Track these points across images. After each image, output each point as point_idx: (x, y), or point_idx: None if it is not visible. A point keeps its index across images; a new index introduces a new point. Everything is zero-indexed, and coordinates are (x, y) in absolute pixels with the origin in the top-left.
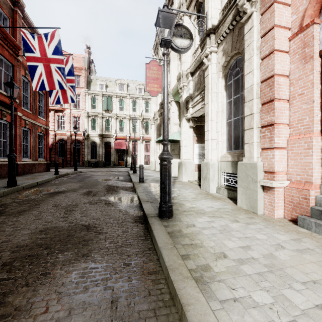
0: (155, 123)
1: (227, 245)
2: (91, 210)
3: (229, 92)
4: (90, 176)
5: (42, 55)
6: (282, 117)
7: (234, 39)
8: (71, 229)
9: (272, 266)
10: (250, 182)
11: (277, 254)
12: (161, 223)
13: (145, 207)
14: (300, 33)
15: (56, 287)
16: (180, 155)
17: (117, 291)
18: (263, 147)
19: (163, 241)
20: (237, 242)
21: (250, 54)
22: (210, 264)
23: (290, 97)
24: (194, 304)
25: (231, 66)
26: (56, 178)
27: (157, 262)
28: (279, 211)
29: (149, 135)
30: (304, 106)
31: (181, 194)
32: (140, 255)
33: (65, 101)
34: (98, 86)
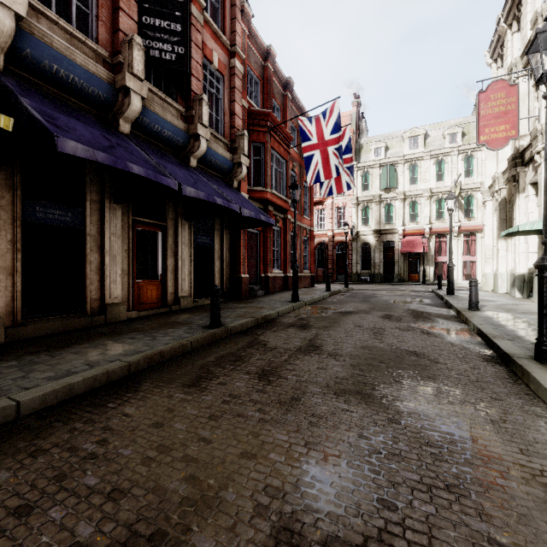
0: (496, 198)
1: None
2: (406, 337)
3: None
4: (373, 295)
5: (319, 140)
6: None
7: None
8: (395, 352)
9: None
10: None
11: None
12: (544, 367)
13: (500, 343)
14: None
15: (416, 393)
16: None
17: (493, 415)
18: None
19: None
20: None
21: None
22: None
23: None
24: None
25: None
26: (330, 295)
27: (546, 410)
28: None
29: (474, 222)
30: None
31: None
32: (512, 396)
33: (340, 191)
34: (372, 152)
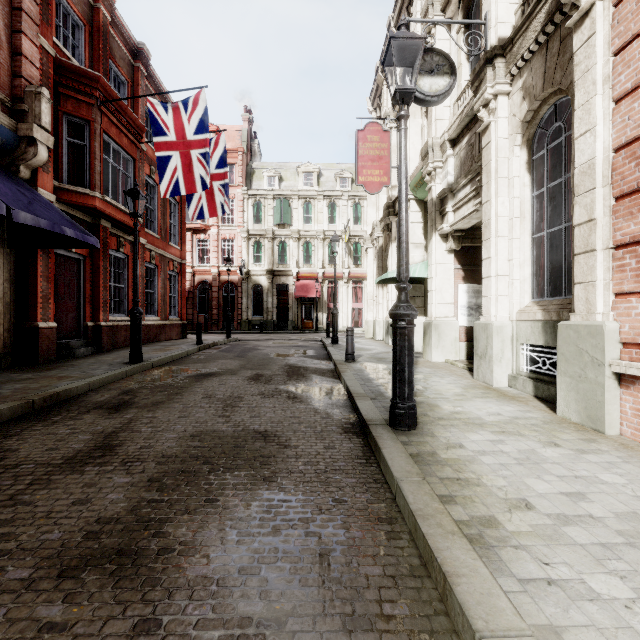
0: (375, 245)
1: (534, 487)
2: (265, 407)
3: (538, 175)
4: (255, 348)
5: (178, 138)
6: None
7: (550, 64)
8: (238, 437)
9: (637, 535)
10: (587, 365)
11: None
12: (396, 436)
13: (361, 406)
14: None
15: (230, 521)
16: (427, 309)
17: (327, 540)
18: (619, 291)
19: (402, 469)
20: (555, 484)
21: (587, 93)
22: (497, 517)
23: None
24: (469, 576)
25: (542, 120)
26: (199, 350)
27: (392, 504)
28: None
29: (362, 269)
30: None
31: (431, 386)
32: (359, 489)
33: (214, 215)
34: (265, 180)
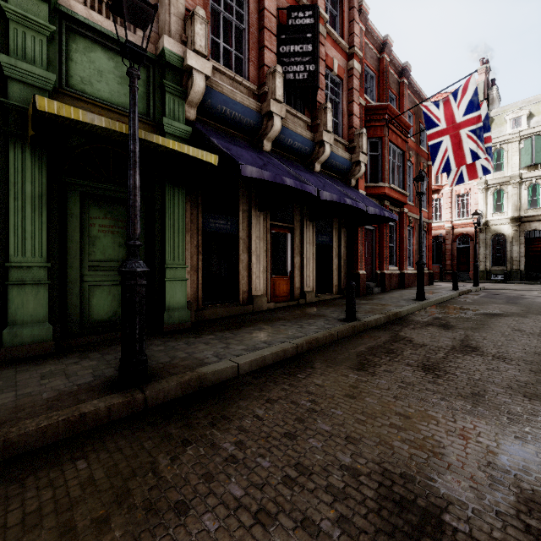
0: None
1: None
2: None
3: None
4: (520, 296)
5: (447, 124)
6: None
7: None
8: None
9: None
10: None
11: None
12: None
13: None
14: None
15: None
16: None
17: None
18: None
19: None
20: None
21: None
22: None
23: None
24: None
25: None
26: (458, 295)
27: None
28: None
29: None
30: None
31: None
32: None
33: (472, 177)
34: (508, 124)
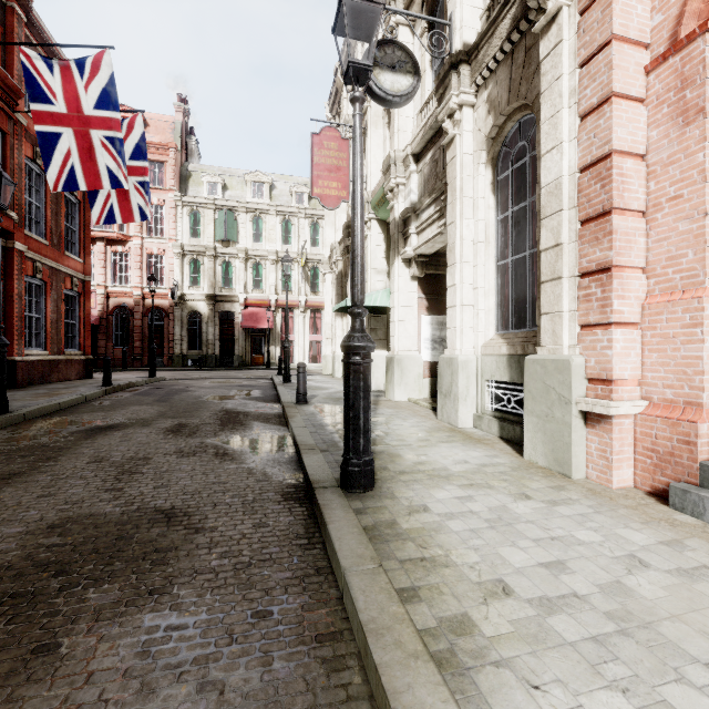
0: (334, 270)
1: (510, 560)
2: (180, 471)
3: (503, 198)
4: (184, 389)
5: (70, 110)
6: (629, 253)
7: (515, 76)
8: (127, 521)
9: (627, 617)
10: (554, 403)
11: (633, 582)
12: (348, 503)
13: (309, 462)
14: (673, 56)
15: (69, 688)
16: (389, 342)
17: (233, 694)
18: (585, 322)
19: (352, 553)
20: (532, 552)
21: (554, 106)
22: (472, 615)
23: (648, 205)
24: None
25: (506, 138)
26: (106, 394)
27: (337, 608)
28: (623, 471)
29: (320, 297)
30: (683, 225)
31: (393, 431)
32: (294, 588)
33: (127, 218)
34: (205, 186)
